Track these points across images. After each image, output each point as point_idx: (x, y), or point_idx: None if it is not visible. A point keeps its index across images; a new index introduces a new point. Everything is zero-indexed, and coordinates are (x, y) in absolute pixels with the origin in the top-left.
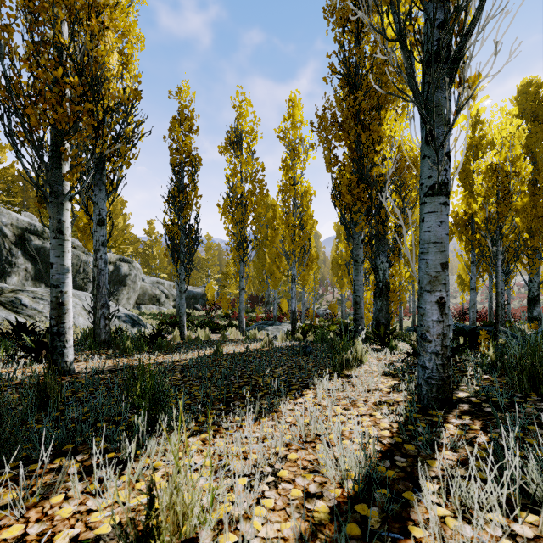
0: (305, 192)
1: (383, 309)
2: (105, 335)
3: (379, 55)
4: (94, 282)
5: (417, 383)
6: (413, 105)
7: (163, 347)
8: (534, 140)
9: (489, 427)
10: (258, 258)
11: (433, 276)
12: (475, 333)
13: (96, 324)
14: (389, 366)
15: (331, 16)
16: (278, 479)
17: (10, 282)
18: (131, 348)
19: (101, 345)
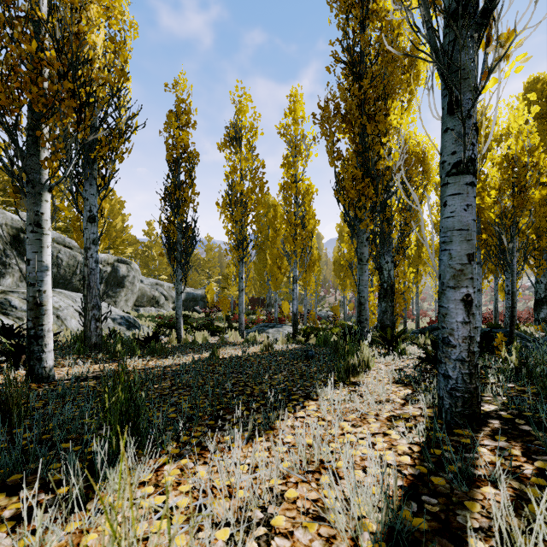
0: (306, 190)
1: (388, 310)
2: (96, 338)
3: (392, 17)
4: (84, 283)
5: (438, 394)
6: (432, 73)
7: (156, 351)
8: (541, 138)
9: (532, 451)
10: (259, 259)
11: (458, 269)
12: (489, 335)
13: (86, 326)
14: (400, 373)
15: (334, 1)
16: (271, 531)
17: (4, 283)
18: (122, 352)
19: (92, 349)
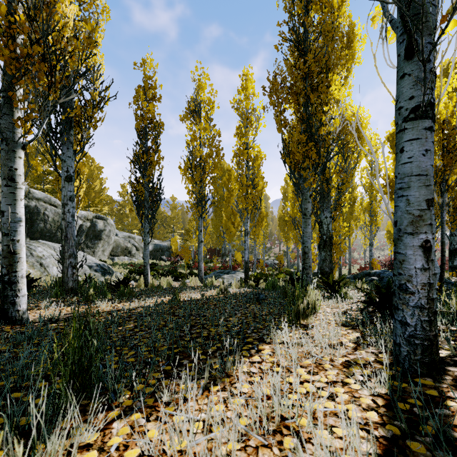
0: (256, 155)
1: (327, 259)
2: (73, 283)
3: None
4: (62, 234)
5: (394, 341)
6: (385, 23)
7: (125, 294)
8: None
9: None
10: (216, 216)
11: (417, 215)
12: None
13: (64, 273)
14: (346, 316)
15: None
16: None
17: None
18: (94, 295)
19: (68, 292)
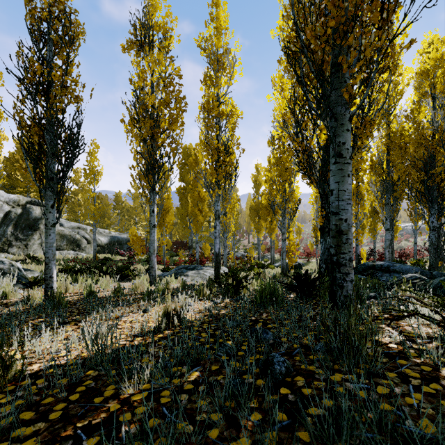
0: (230, 110)
1: None
2: None
3: None
4: None
5: None
6: None
7: None
8: (439, 91)
9: None
10: (181, 204)
11: None
12: None
13: None
14: None
15: None
16: None
17: None
18: None
19: None
